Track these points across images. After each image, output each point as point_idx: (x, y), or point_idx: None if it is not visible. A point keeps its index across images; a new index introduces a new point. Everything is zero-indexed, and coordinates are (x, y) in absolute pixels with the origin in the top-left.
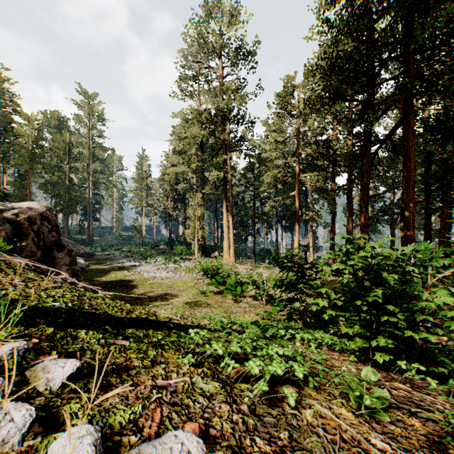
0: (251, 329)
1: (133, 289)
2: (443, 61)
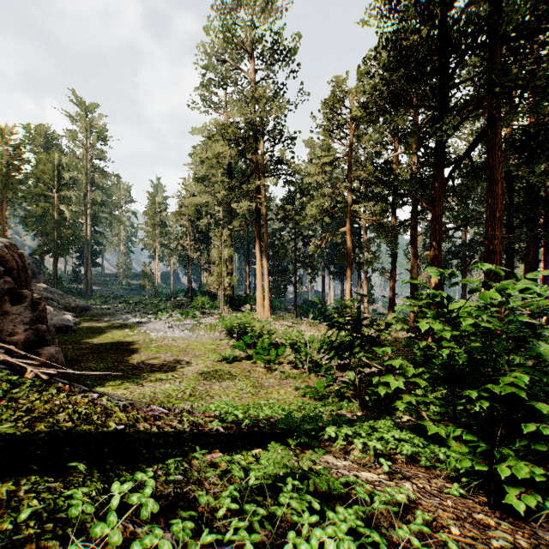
0: (271, 454)
1: (133, 354)
2: (538, 55)
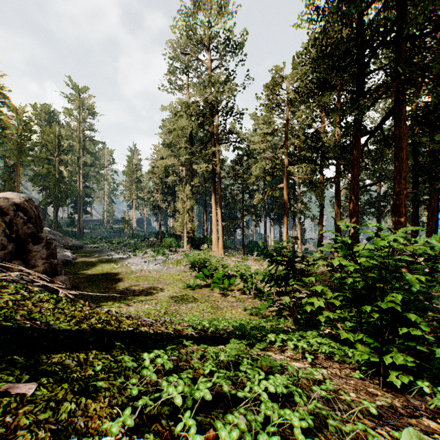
0: (233, 344)
1: (118, 282)
2: (435, 48)
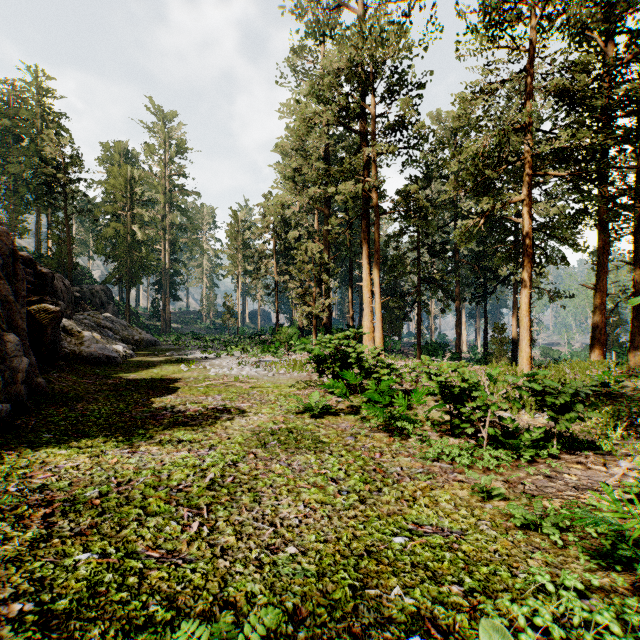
0: None
1: (167, 394)
2: None
